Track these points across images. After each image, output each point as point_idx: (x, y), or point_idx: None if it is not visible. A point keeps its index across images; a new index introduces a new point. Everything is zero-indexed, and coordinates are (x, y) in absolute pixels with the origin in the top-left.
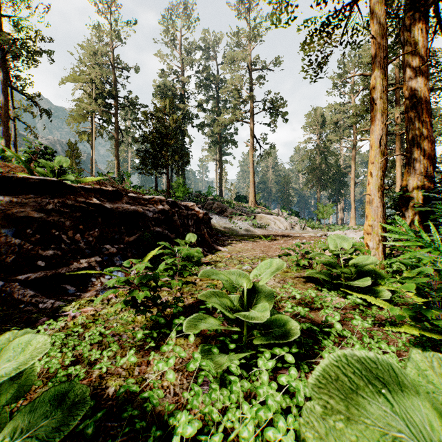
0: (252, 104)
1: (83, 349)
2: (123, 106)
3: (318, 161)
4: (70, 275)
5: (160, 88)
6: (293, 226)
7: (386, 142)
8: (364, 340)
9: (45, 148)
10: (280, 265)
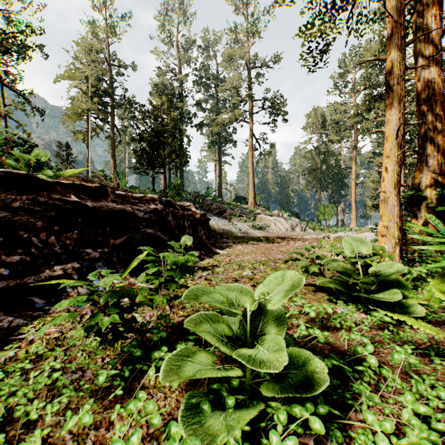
0: (252, 103)
1: (19, 401)
2: (120, 105)
3: (319, 161)
4: (39, 285)
5: (158, 86)
6: (294, 228)
7: (403, 133)
8: (419, 388)
9: (24, 141)
10: (297, 280)
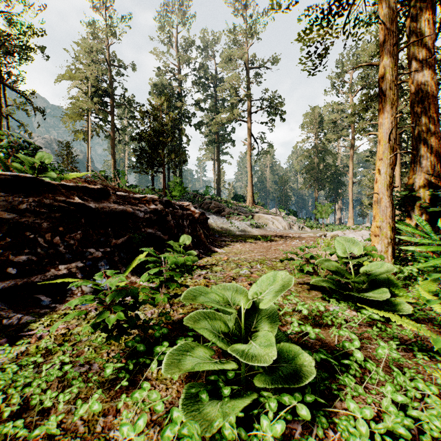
0: (250, 103)
1: (33, 391)
2: (120, 105)
3: (316, 160)
4: (45, 284)
5: (157, 86)
6: (292, 226)
7: (395, 137)
8: (398, 379)
9: (28, 143)
10: (288, 281)
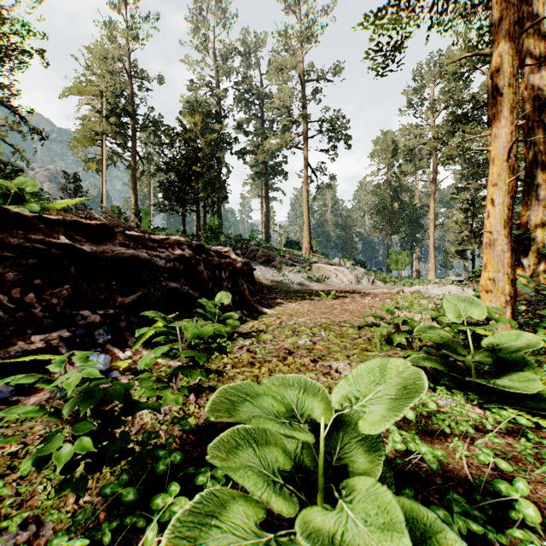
0: (306, 126)
1: None
2: (143, 126)
3: (389, 198)
4: (8, 364)
5: (190, 104)
6: (360, 280)
7: (516, 153)
8: None
9: (5, 164)
10: (408, 379)
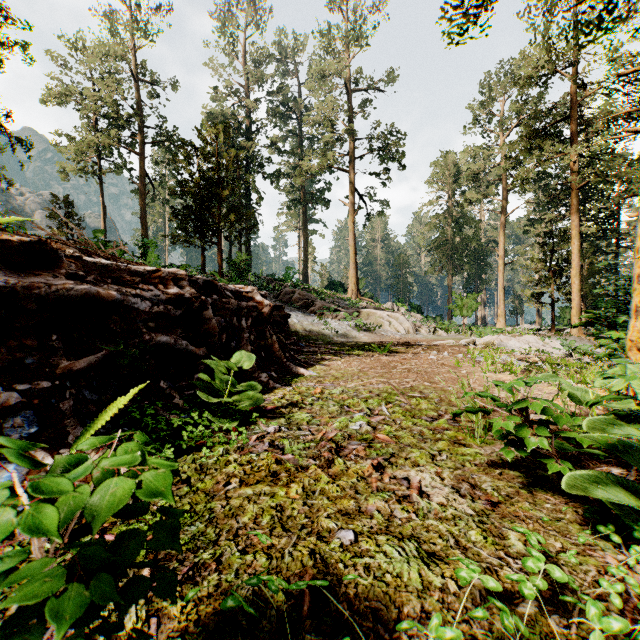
0: (353, 143)
1: None
2: (154, 142)
3: (450, 231)
4: None
5: (212, 115)
6: (418, 329)
7: None
8: None
9: None
10: None
